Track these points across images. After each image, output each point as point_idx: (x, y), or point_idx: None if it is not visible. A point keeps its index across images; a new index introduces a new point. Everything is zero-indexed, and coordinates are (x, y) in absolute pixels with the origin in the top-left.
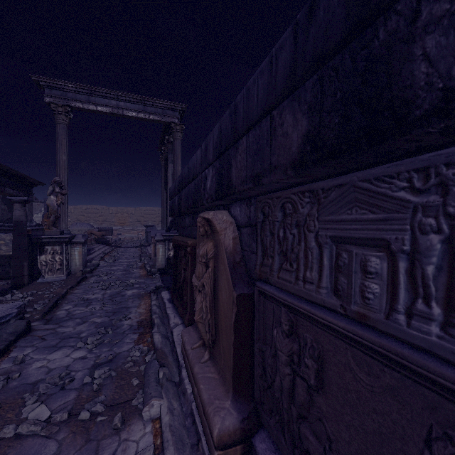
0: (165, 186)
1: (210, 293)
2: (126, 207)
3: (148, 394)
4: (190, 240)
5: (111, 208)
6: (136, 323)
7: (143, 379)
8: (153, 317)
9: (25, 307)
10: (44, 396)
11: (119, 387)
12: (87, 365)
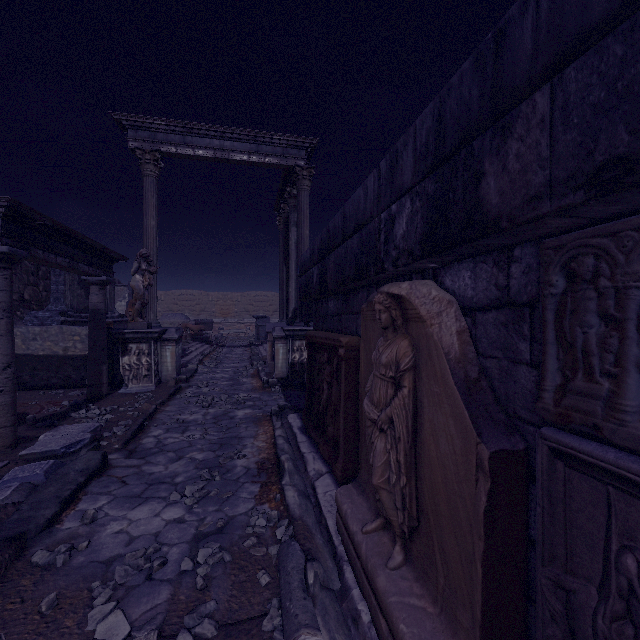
0: (284, 260)
1: (405, 437)
2: (230, 293)
3: (291, 615)
4: (343, 337)
5: (210, 294)
6: (254, 465)
7: (275, 573)
8: (282, 458)
9: (102, 430)
10: (121, 589)
11: (238, 586)
12: (186, 536)
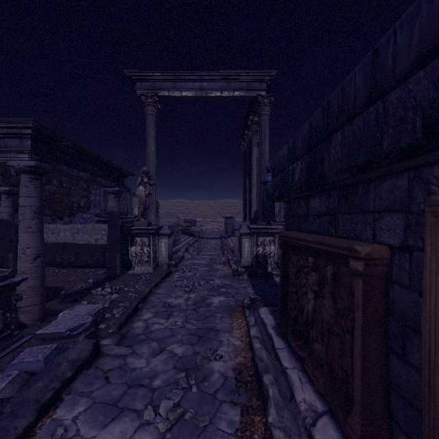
0: (247, 174)
1: None
2: (207, 201)
3: None
4: (360, 244)
5: (194, 202)
6: (231, 373)
7: None
8: (265, 381)
9: (106, 310)
10: None
11: None
12: None
